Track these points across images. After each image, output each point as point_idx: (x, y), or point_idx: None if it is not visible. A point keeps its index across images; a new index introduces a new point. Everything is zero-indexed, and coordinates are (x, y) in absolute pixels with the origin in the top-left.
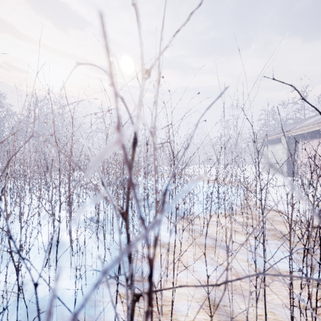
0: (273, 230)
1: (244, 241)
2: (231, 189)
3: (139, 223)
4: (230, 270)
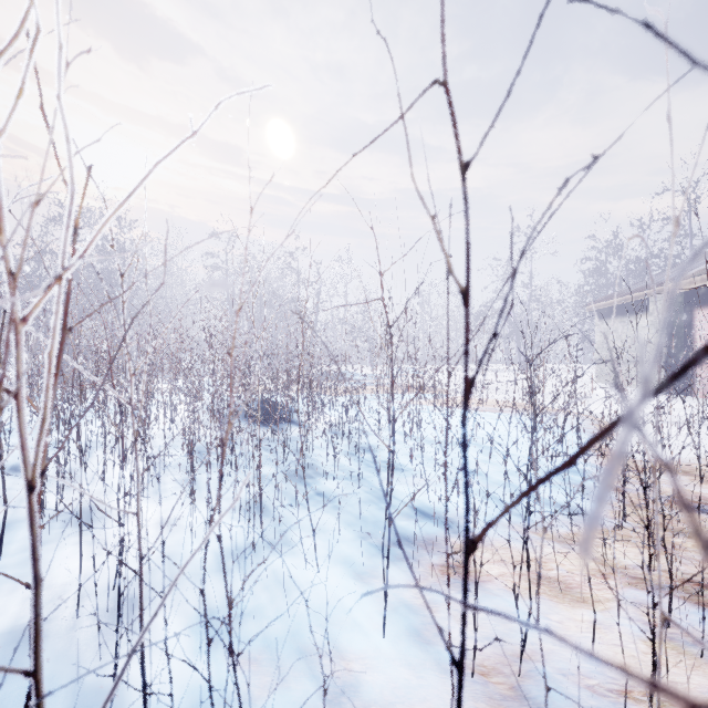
0: None
1: (706, 694)
2: None
3: (277, 583)
4: None
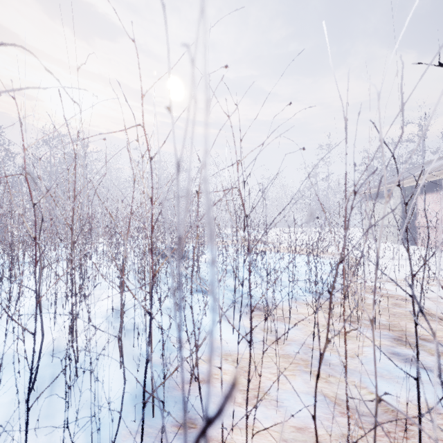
0: (397, 330)
1: (353, 348)
2: (374, 284)
3: (188, 319)
4: (338, 405)
